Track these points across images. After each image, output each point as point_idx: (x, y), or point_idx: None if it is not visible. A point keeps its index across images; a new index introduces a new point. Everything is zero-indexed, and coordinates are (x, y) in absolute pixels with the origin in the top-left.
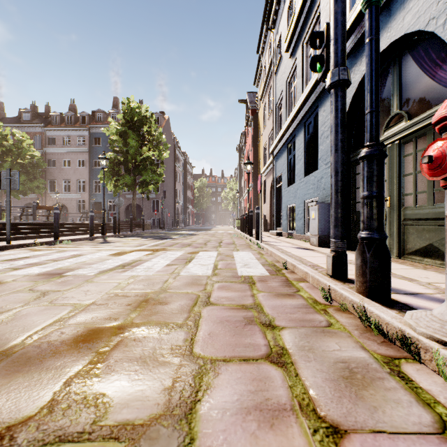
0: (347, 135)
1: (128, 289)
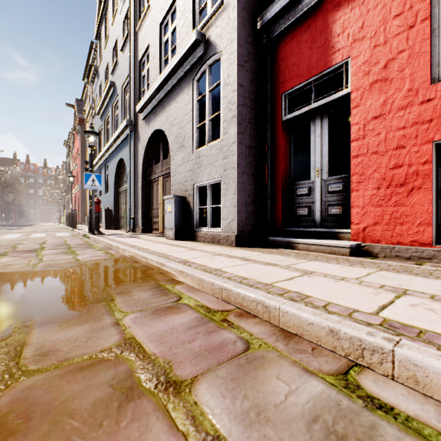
0: (117, 181)
1: (13, 239)
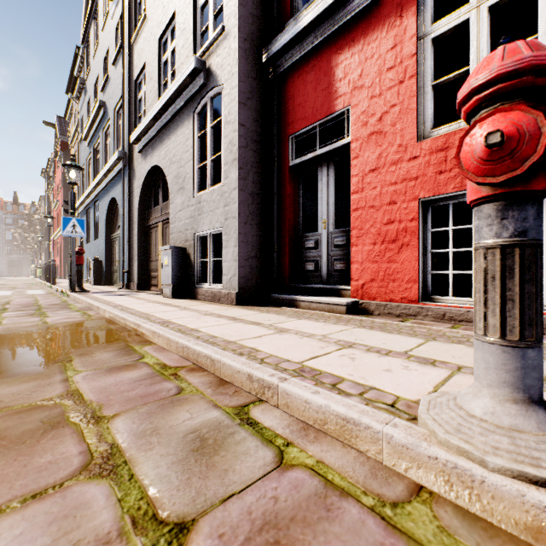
0: (109, 225)
1: None
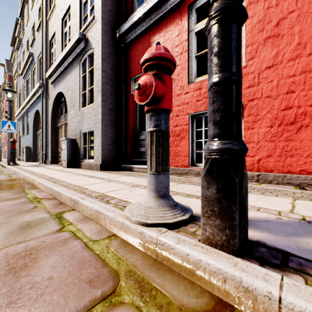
0: (35, 126)
1: None
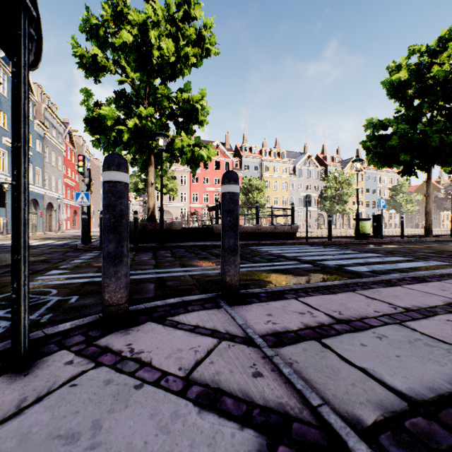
0: None
1: None
